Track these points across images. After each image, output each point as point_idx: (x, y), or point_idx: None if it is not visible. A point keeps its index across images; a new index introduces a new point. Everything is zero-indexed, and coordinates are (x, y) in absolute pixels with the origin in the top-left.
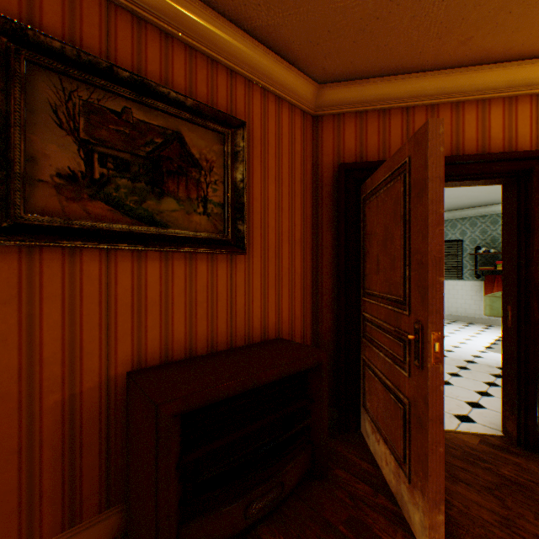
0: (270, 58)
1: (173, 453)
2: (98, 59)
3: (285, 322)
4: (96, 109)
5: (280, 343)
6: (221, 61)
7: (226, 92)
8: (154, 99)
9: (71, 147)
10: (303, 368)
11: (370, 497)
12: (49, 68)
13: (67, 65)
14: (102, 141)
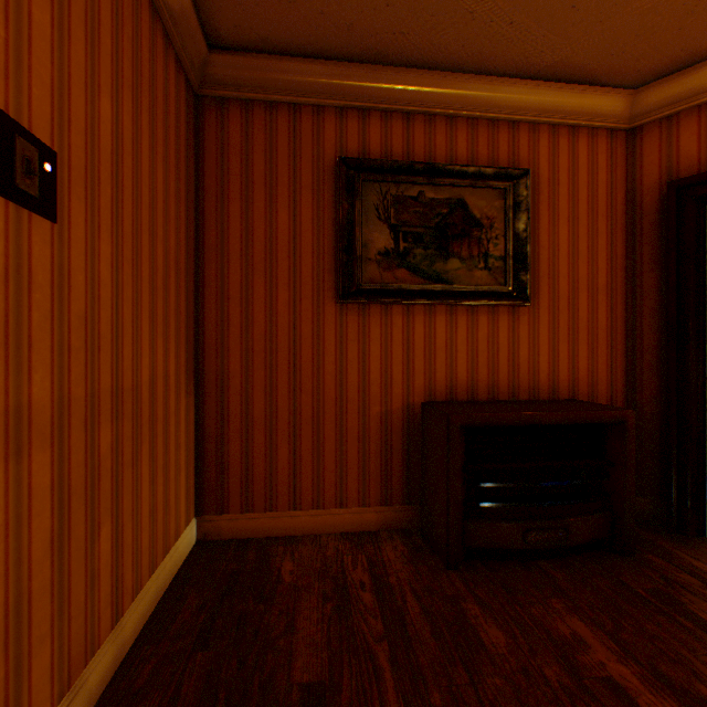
0: (559, 91)
1: (458, 455)
2: (402, 163)
3: (581, 384)
4: (400, 200)
5: (572, 402)
6: (501, 118)
7: (506, 146)
8: (441, 178)
9: (385, 233)
10: (595, 421)
11: (692, 586)
12: (373, 181)
13: (383, 175)
14: (404, 223)
